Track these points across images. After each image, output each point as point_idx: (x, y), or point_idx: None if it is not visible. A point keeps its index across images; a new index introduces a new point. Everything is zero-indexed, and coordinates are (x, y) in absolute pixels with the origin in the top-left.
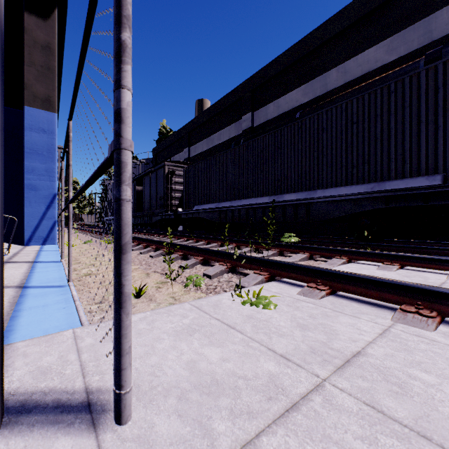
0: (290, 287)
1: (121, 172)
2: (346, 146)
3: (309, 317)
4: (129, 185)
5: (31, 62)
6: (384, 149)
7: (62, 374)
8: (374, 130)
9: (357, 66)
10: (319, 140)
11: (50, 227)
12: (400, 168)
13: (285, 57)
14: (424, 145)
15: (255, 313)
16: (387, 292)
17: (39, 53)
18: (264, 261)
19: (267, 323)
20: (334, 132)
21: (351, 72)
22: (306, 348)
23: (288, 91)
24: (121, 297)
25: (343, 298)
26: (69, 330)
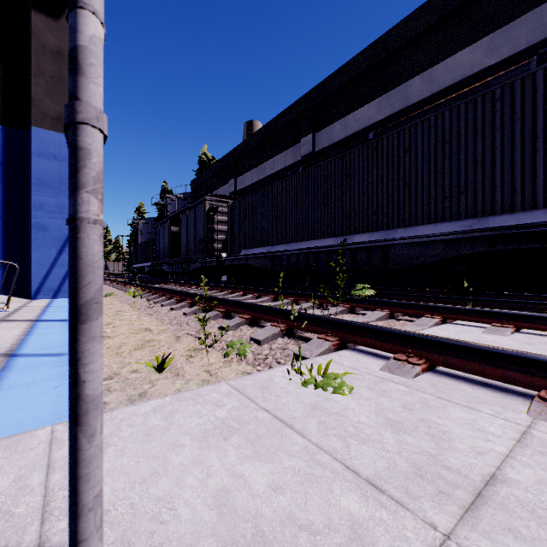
0: (368, 359)
1: (77, 168)
2: (435, 172)
3: (403, 408)
4: (95, 193)
5: (39, 72)
6: (486, 174)
7: (9, 515)
8: (474, 151)
9: (447, 72)
10: (400, 165)
11: (62, 277)
12: (508, 199)
13: (355, 64)
14: (541, 168)
15: (321, 401)
16: (514, 369)
17: (49, 61)
18: (331, 321)
19: (341, 417)
20: (419, 154)
21: (439, 80)
22: (406, 466)
23: (359, 106)
24: (77, 405)
25: (447, 377)
26: (46, 427)
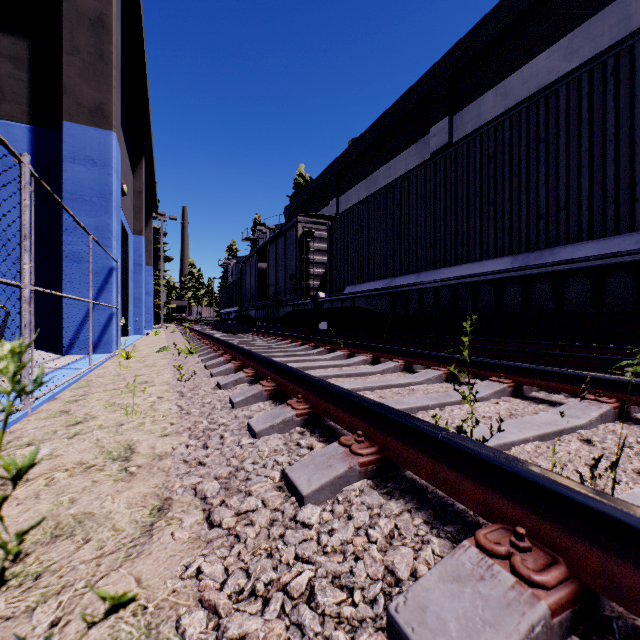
0: None
1: None
2: None
3: None
4: None
5: (73, 48)
6: None
7: None
8: None
9: None
10: None
11: (103, 324)
12: None
13: None
14: None
15: None
16: None
17: (86, 32)
18: None
19: None
20: None
21: None
22: None
23: (529, 58)
24: None
25: None
26: None
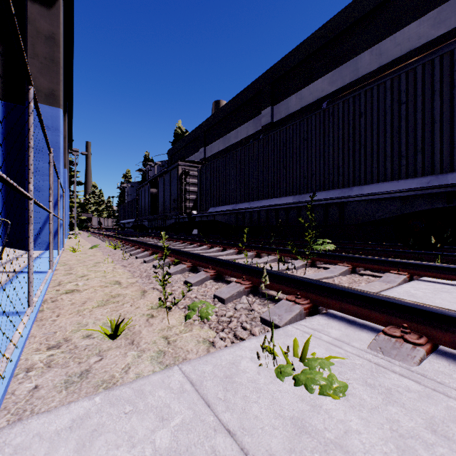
0: (349, 331)
1: None
2: (391, 132)
3: (434, 434)
4: None
5: (34, 54)
6: (444, 132)
7: None
8: (431, 110)
9: (395, 45)
10: (355, 127)
11: (54, 231)
12: None
13: (309, 43)
14: None
15: (307, 413)
16: None
17: (43, 44)
18: (300, 281)
19: None
20: (375, 116)
21: (387, 53)
22: None
23: (313, 80)
24: None
25: None
26: None
